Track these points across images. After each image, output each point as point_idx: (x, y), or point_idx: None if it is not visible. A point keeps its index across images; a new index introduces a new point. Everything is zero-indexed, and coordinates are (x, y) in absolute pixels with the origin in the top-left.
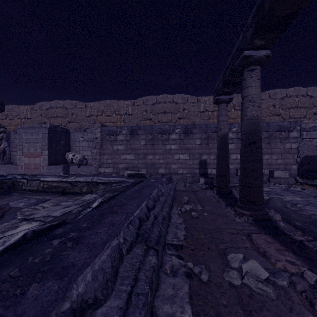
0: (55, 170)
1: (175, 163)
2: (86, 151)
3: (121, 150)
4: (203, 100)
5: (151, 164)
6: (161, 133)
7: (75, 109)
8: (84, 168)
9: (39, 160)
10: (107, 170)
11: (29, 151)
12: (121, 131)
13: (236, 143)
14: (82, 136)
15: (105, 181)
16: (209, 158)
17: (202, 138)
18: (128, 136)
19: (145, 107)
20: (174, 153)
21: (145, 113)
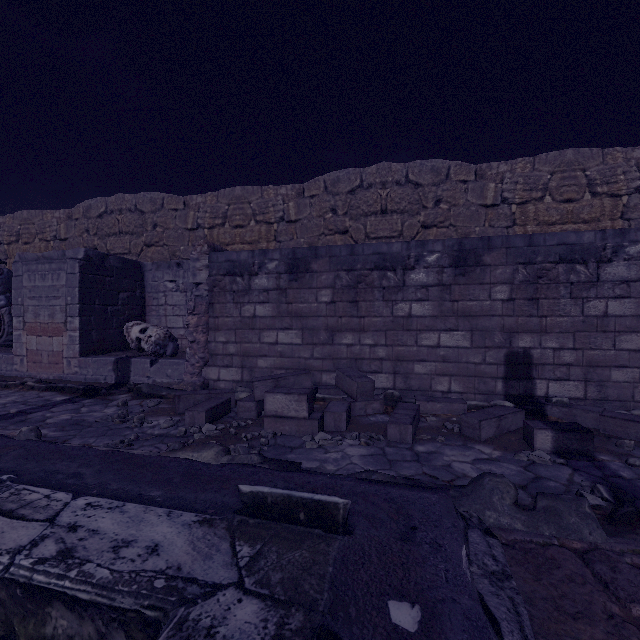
0: (96, 370)
1: (425, 358)
2: (182, 318)
3: (262, 317)
4: (493, 172)
5: (351, 359)
6: (381, 269)
7: (161, 212)
8: (166, 367)
9: (61, 342)
10: (226, 373)
11: (39, 319)
12: (262, 264)
13: (639, 298)
14: (174, 280)
15: (75, 593)
16: (541, 346)
17: (515, 281)
18: (283, 278)
19: (331, 199)
20: (420, 329)
21: (331, 216)
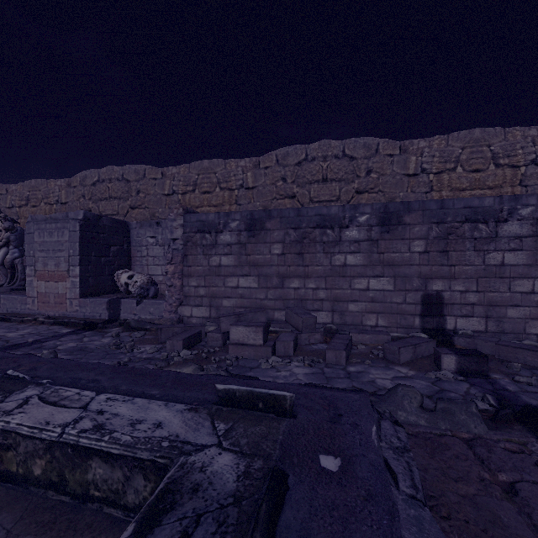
0: (93, 308)
1: (357, 299)
2: (160, 267)
3: (226, 266)
4: (415, 147)
5: (297, 300)
6: (322, 227)
7: (143, 181)
8: (149, 306)
9: (65, 286)
10: (197, 311)
11: (47, 267)
12: (226, 223)
13: (530, 250)
14: (154, 236)
15: (109, 449)
16: (451, 289)
17: (429, 237)
18: (243, 234)
19: (281, 170)
20: (353, 276)
21: (281, 184)
